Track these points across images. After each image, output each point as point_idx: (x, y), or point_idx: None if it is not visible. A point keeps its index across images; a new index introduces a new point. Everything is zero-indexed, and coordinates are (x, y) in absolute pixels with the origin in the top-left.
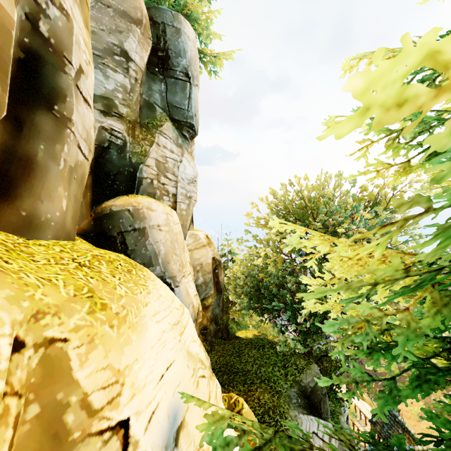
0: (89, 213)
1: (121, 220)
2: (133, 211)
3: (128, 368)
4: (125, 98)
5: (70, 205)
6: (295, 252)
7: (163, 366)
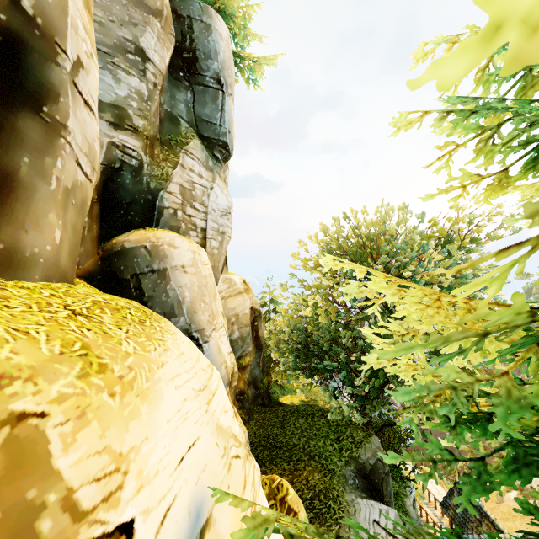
0: (96, 251)
1: (136, 260)
2: (151, 247)
3: (134, 451)
4: (142, 107)
5: (65, 237)
6: (351, 300)
7: (183, 446)
